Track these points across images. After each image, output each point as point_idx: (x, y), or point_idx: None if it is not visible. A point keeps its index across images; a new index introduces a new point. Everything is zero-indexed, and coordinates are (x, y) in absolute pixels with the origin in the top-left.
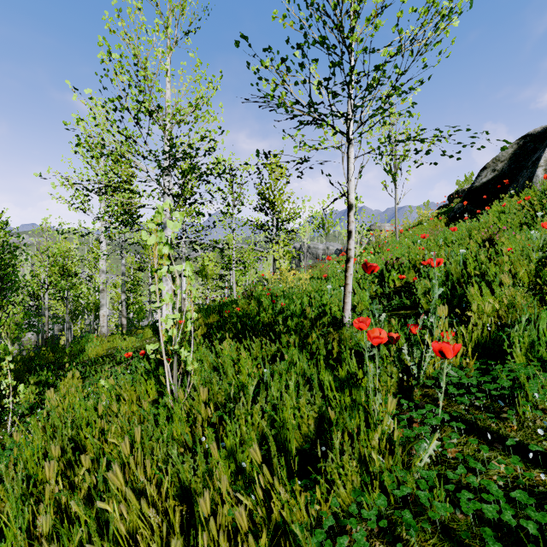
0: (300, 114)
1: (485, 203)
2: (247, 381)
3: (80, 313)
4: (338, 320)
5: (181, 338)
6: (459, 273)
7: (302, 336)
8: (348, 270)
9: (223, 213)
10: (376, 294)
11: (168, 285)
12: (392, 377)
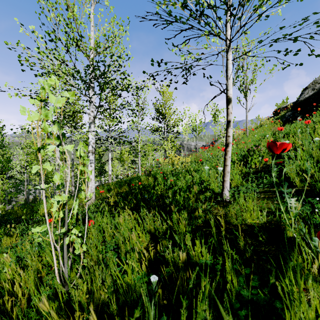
0: (186, 29)
1: (308, 111)
2: (132, 283)
3: (49, 183)
4: (216, 194)
5: (100, 203)
6: (318, 157)
7: (189, 210)
8: (227, 153)
9: (132, 120)
10: (242, 173)
11: (92, 166)
12: (317, 283)
